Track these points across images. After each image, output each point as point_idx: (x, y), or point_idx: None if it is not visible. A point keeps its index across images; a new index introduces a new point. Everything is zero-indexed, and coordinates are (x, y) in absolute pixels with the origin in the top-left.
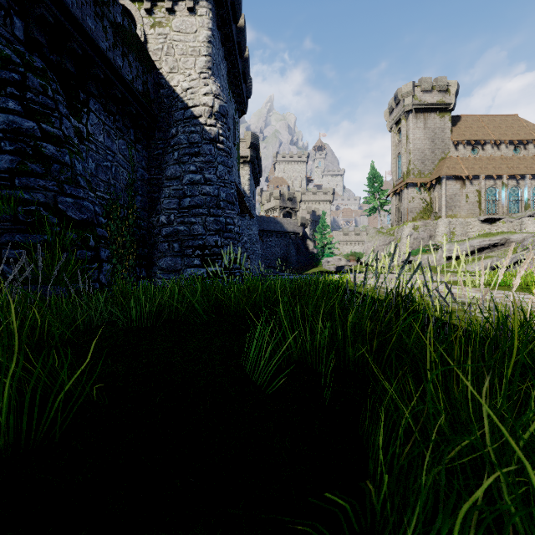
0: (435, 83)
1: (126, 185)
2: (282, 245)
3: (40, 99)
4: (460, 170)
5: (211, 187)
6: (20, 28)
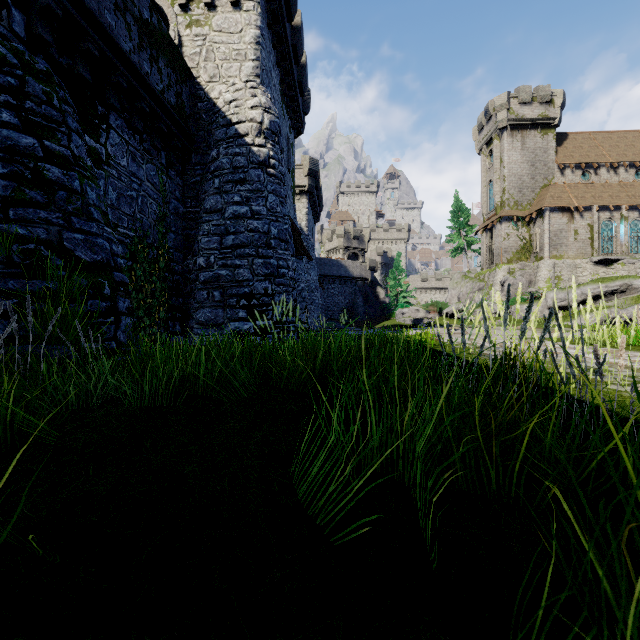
0: (536, 93)
1: (156, 220)
2: (347, 293)
3: (43, 109)
4: (567, 199)
5: (260, 222)
6: (20, 22)
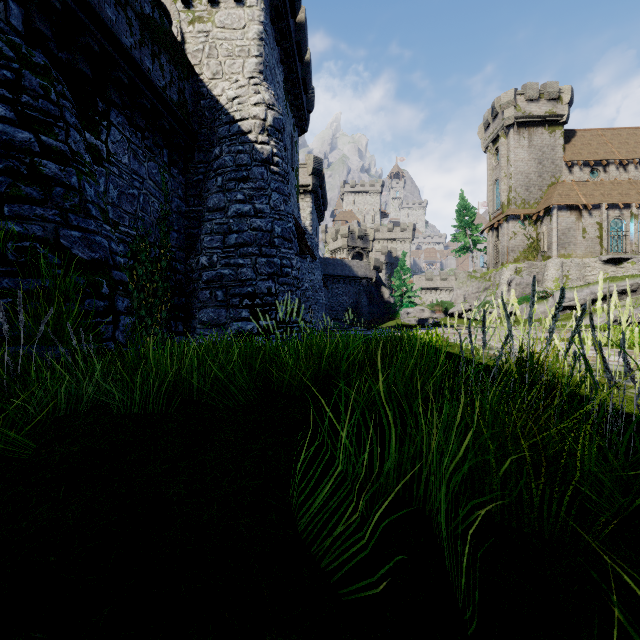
0: (544, 89)
1: (158, 219)
2: (352, 293)
3: (40, 103)
4: (575, 197)
5: (263, 220)
6: (18, 15)
